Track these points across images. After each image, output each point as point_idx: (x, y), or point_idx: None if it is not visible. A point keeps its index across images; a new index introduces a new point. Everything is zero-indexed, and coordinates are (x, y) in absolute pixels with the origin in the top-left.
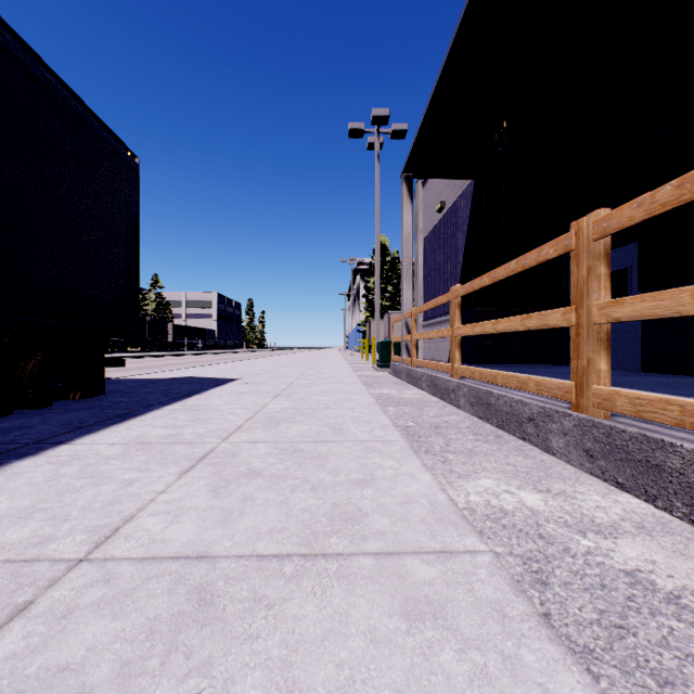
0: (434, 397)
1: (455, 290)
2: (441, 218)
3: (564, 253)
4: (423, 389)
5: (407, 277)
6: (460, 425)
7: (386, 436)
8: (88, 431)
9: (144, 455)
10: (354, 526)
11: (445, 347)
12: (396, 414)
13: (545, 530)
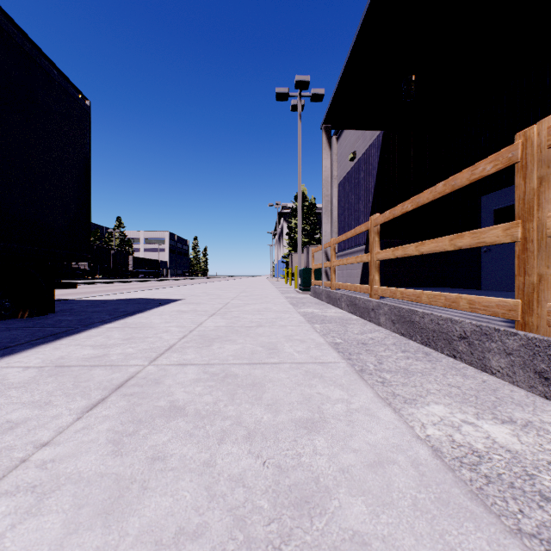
0: (353, 315)
1: (375, 218)
2: (353, 166)
3: (506, 166)
4: (342, 308)
5: (326, 212)
6: (385, 342)
7: (324, 357)
8: (11, 351)
9: (53, 383)
10: (313, 521)
11: (356, 273)
12: (323, 331)
13: (544, 486)
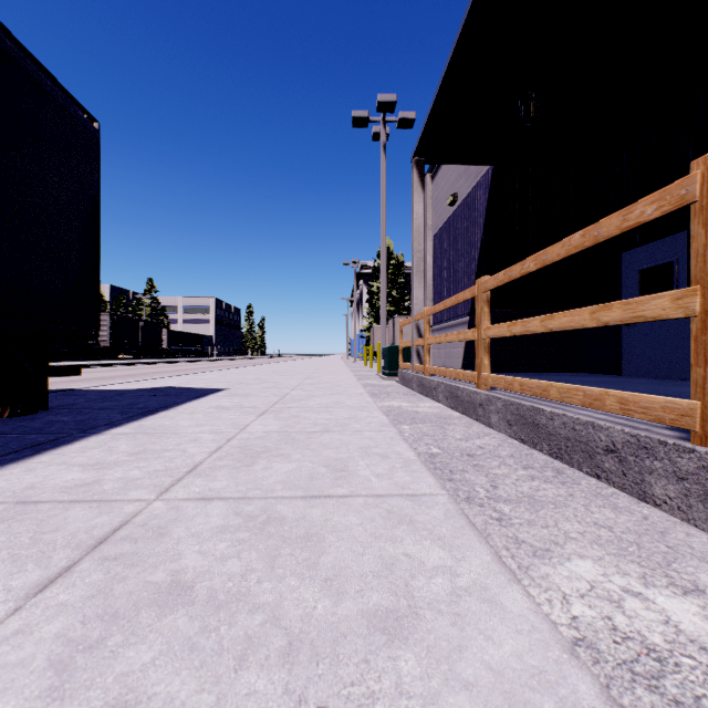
0: (454, 411)
1: (484, 281)
2: (453, 212)
3: (677, 208)
4: (439, 401)
5: (418, 273)
6: (500, 452)
7: (415, 484)
8: None
9: (2, 535)
10: None
11: (457, 353)
12: (413, 436)
13: None
